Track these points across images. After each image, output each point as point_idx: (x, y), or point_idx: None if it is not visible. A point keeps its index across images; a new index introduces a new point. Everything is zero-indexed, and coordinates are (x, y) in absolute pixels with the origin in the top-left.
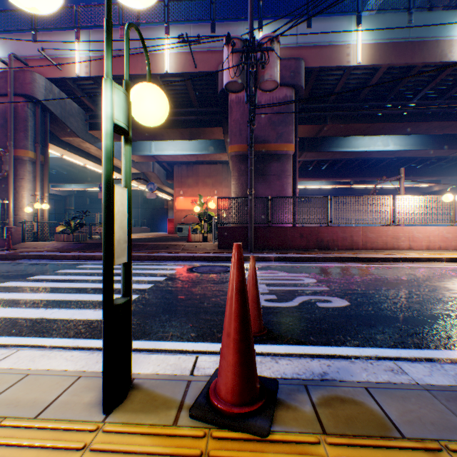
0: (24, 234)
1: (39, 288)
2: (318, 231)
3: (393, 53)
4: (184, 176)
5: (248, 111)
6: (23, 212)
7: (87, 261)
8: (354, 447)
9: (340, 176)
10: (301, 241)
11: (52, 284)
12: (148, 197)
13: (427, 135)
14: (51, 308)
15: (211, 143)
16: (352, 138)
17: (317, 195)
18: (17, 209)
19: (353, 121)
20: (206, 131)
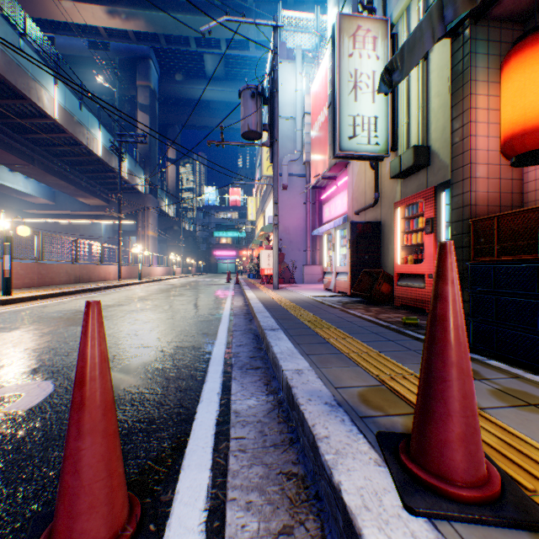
0: None
1: None
2: None
3: None
4: None
5: None
6: None
7: None
8: None
9: None
10: None
11: None
12: None
13: None
14: None
15: None
16: None
17: None
18: None
19: None
20: None
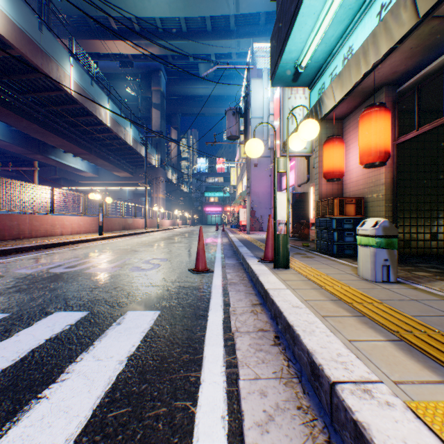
0: None
1: None
2: None
3: (30, 47)
4: None
5: None
6: None
7: None
8: None
9: None
10: None
11: None
12: None
13: (11, 129)
14: (65, 374)
15: None
16: None
17: None
18: None
19: None
20: None
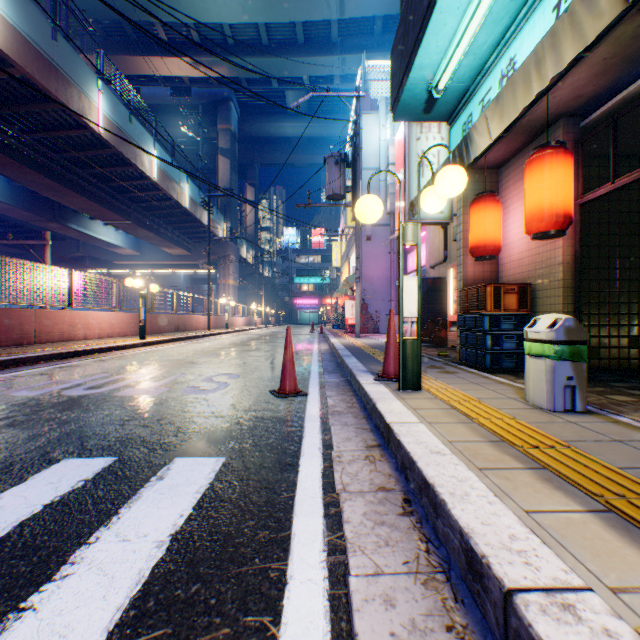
0: None
1: None
2: None
3: (39, 65)
4: None
5: None
6: None
7: None
8: None
9: None
10: None
11: None
12: None
13: (13, 185)
14: (69, 565)
15: None
16: None
17: None
18: None
19: None
20: None
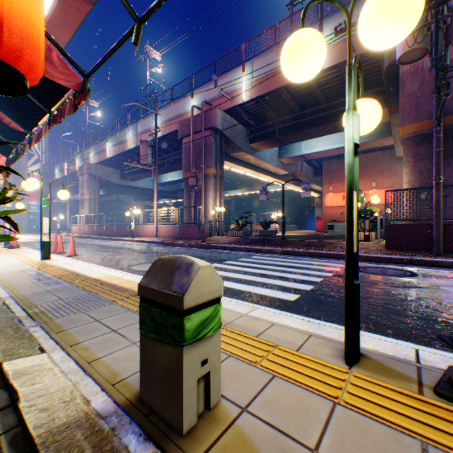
0: (210, 230)
1: (234, 270)
2: None
3: None
4: (333, 170)
5: (428, 78)
6: (209, 214)
7: (255, 253)
8: None
9: None
10: None
11: (241, 268)
12: (301, 196)
13: None
14: (250, 285)
15: None
16: None
17: None
18: (205, 212)
19: None
20: None
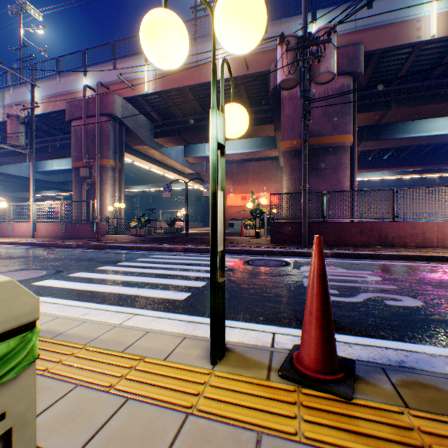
0: (107, 228)
1: (128, 272)
2: (380, 227)
3: None
4: (234, 173)
5: (300, 106)
6: (106, 210)
7: (157, 252)
8: (439, 422)
9: (406, 164)
10: (360, 237)
11: (136, 269)
12: (204, 195)
13: None
14: (141, 288)
15: (261, 141)
16: (423, 122)
17: (377, 187)
18: (102, 208)
19: (425, 102)
20: (256, 130)
